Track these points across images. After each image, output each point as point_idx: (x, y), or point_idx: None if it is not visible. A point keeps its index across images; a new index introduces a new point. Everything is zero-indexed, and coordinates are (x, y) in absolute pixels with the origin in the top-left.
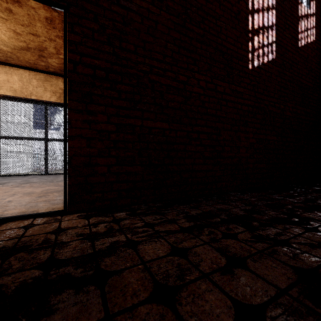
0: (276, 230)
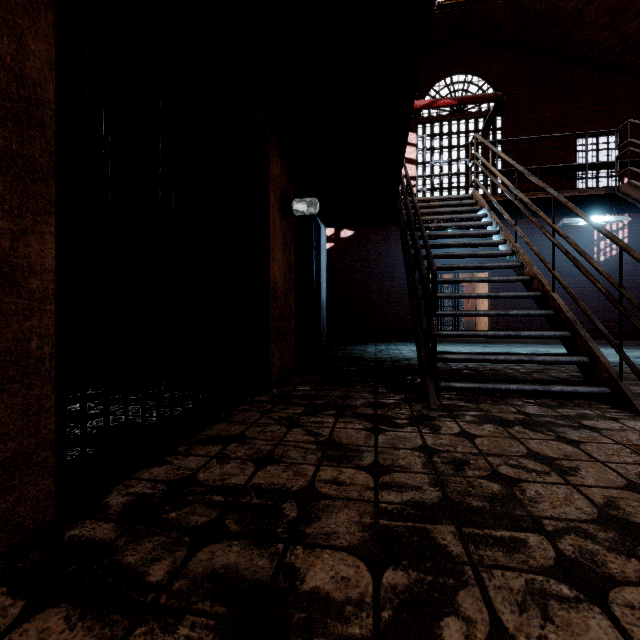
0: None
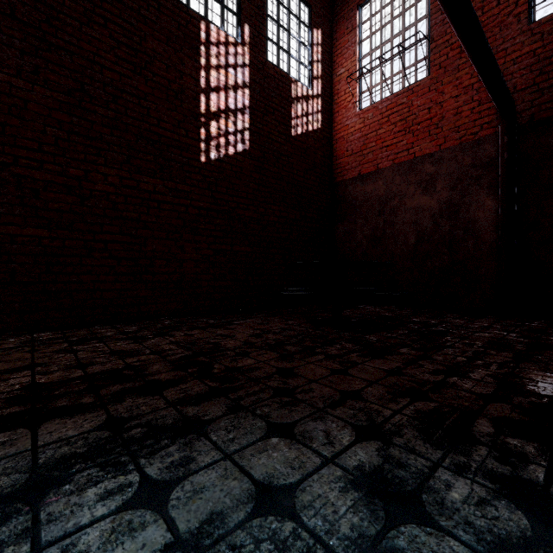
0: (98, 345)
